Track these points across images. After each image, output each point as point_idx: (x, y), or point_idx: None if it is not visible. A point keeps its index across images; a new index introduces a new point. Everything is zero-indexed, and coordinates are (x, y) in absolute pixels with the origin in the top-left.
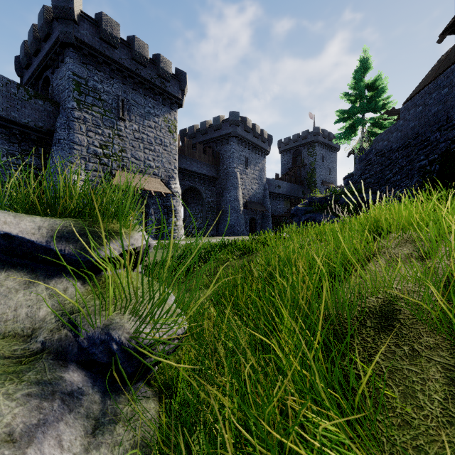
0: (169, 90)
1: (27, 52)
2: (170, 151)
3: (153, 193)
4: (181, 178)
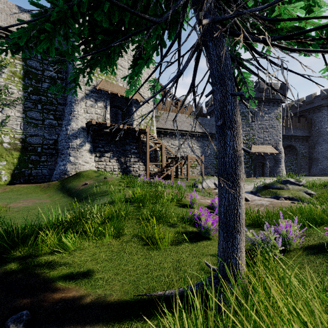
0: (277, 98)
1: (212, 101)
2: (277, 129)
3: (269, 154)
4: (281, 140)
